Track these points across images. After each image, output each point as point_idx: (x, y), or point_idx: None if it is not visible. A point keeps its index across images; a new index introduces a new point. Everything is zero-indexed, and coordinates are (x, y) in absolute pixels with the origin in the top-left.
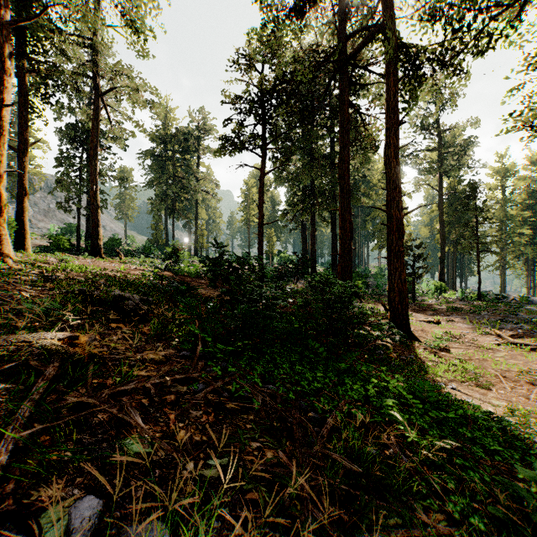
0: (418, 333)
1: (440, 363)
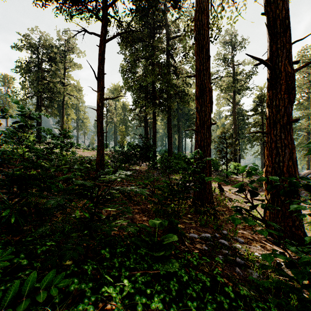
0: None
1: None
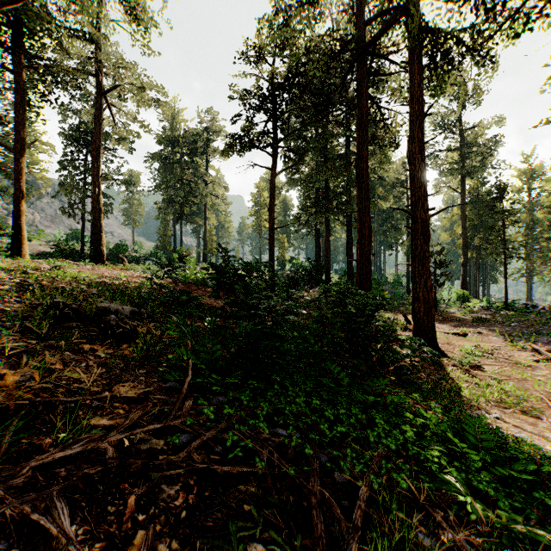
0: (444, 347)
1: (475, 384)
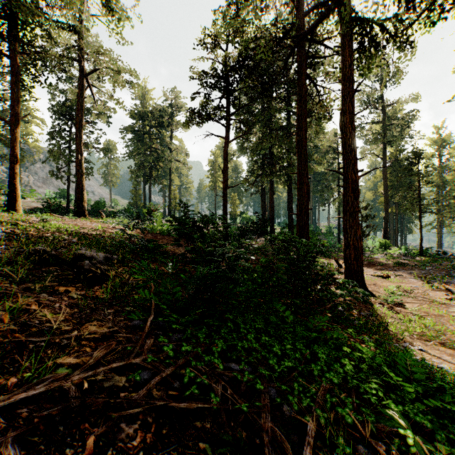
0: (371, 287)
1: (399, 320)
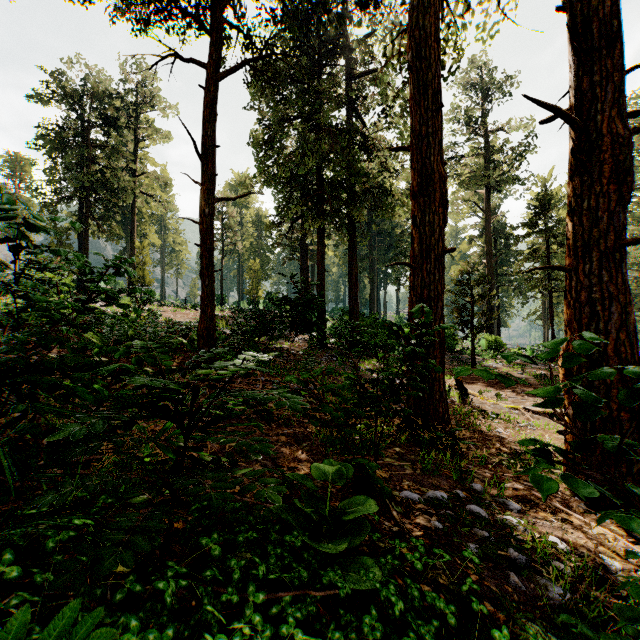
0: None
1: None
